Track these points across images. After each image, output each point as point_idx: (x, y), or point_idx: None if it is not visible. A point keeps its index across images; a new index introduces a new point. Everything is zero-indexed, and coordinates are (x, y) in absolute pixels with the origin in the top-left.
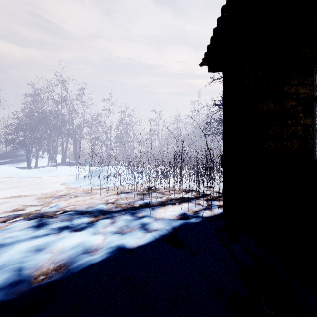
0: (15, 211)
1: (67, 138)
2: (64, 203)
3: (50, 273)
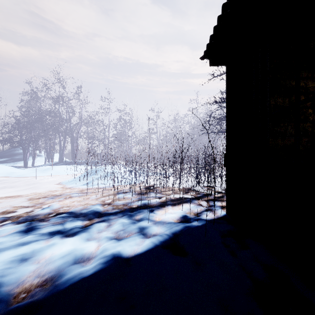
0: (4, 213)
1: (64, 137)
2: (58, 205)
3: (33, 290)
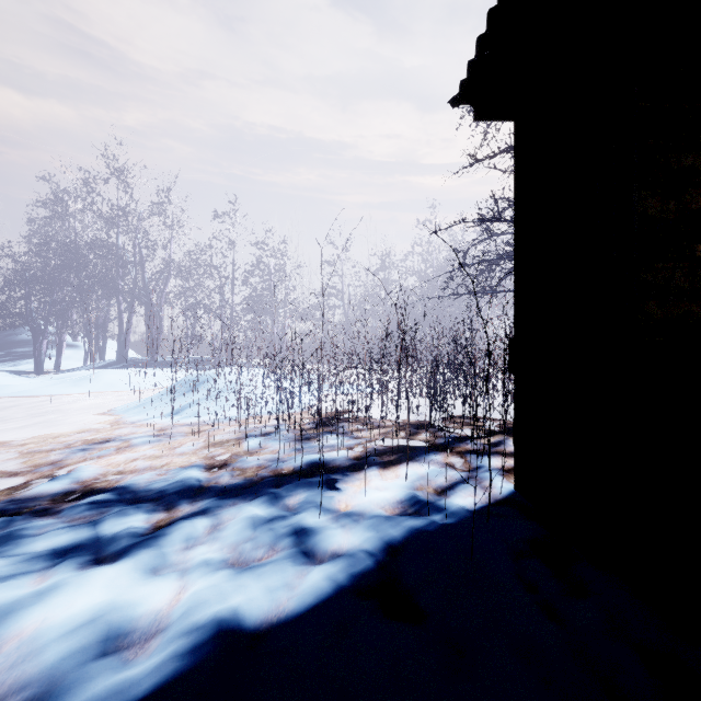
0: None
1: (130, 303)
2: (94, 468)
3: None
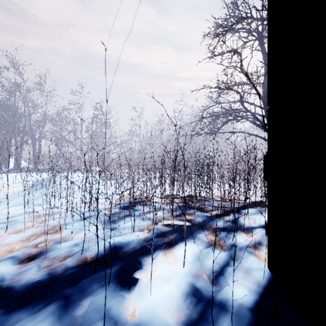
0: None
1: (22, 137)
2: None
3: None
